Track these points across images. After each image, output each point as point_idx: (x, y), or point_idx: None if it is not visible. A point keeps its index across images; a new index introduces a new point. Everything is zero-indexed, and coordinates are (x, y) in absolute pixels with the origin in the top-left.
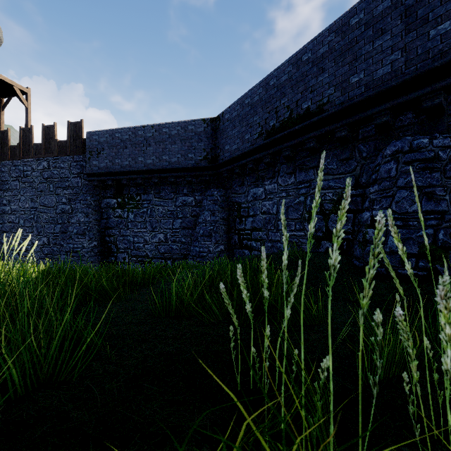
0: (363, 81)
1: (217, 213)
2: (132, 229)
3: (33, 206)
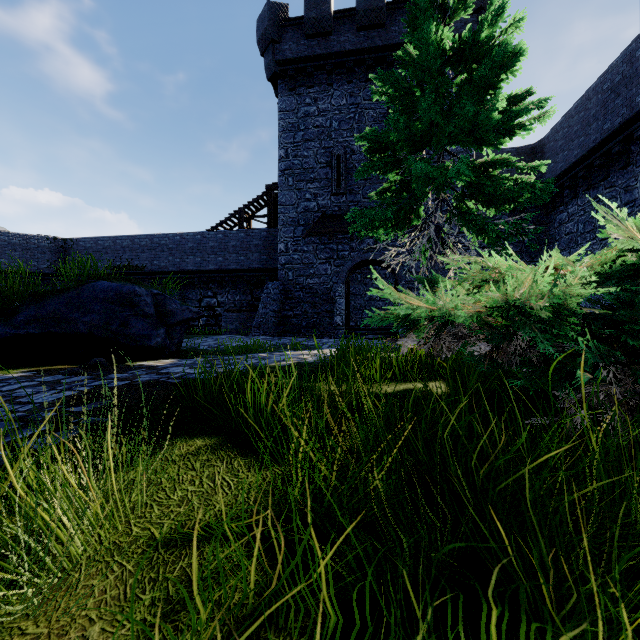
0: (158, 265)
1: None
2: None
3: None
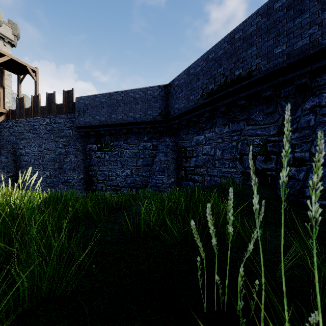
0: (286, 51)
1: (169, 154)
2: (108, 166)
3: (40, 150)
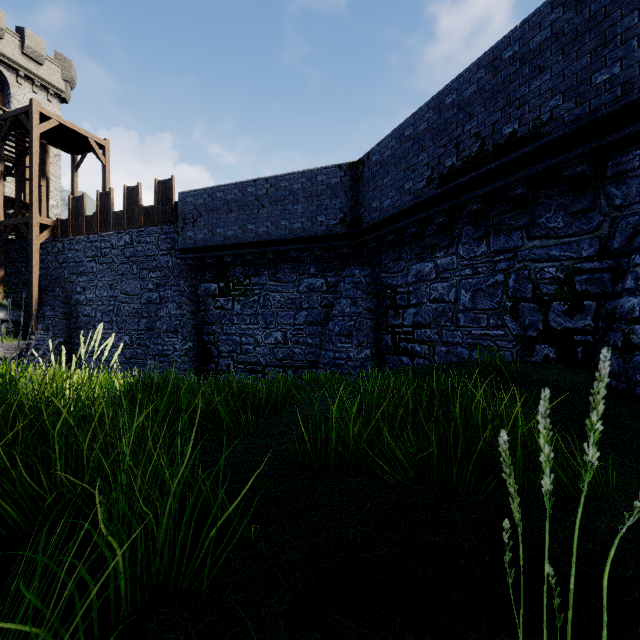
0: (620, 78)
1: (360, 301)
2: (239, 325)
3: (112, 295)
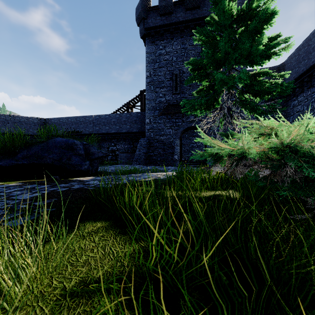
0: (88, 130)
1: None
2: None
3: None
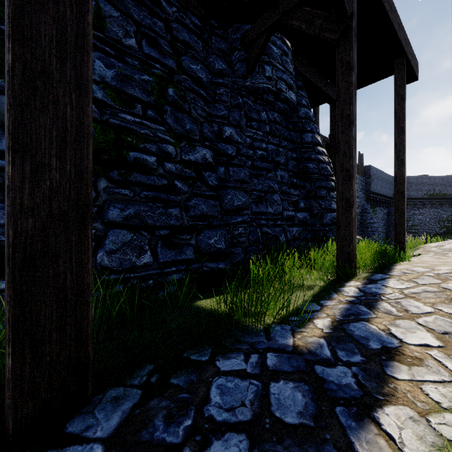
0: None
1: None
2: None
3: None
